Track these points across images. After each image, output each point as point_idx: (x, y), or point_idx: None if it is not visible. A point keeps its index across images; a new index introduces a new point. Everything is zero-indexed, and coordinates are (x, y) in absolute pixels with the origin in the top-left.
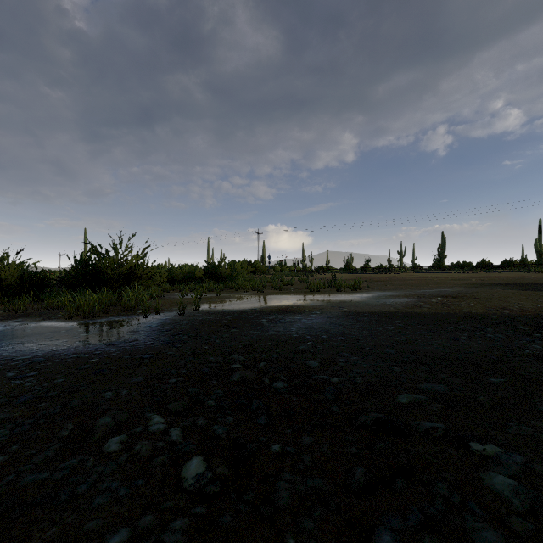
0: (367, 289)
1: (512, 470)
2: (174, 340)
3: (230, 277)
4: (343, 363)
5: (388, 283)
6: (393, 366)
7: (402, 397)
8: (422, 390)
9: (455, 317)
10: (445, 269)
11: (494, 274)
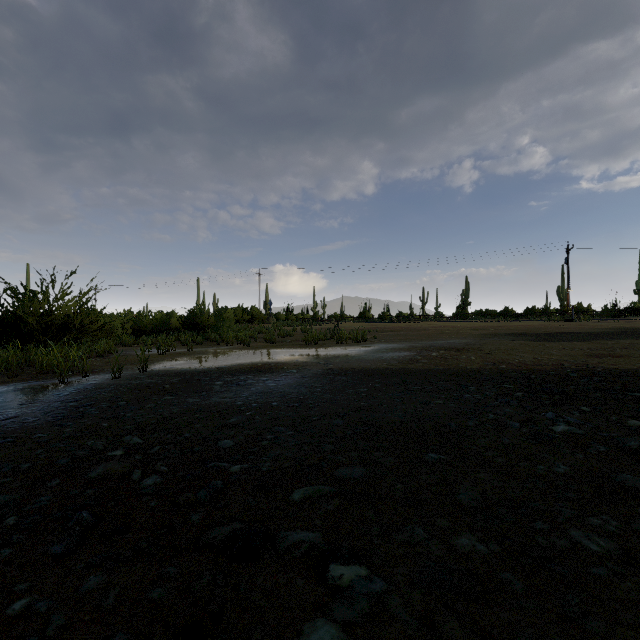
0: (373, 341)
1: (358, 610)
2: (72, 415)
3: (213, 328)
4: (267, 441)
5: (400, 334)
6: (326, 444)
7: (299, 492)
8: (338, 478)
9: (446, 374)
10: (467, 317)
11: (514, 323)
